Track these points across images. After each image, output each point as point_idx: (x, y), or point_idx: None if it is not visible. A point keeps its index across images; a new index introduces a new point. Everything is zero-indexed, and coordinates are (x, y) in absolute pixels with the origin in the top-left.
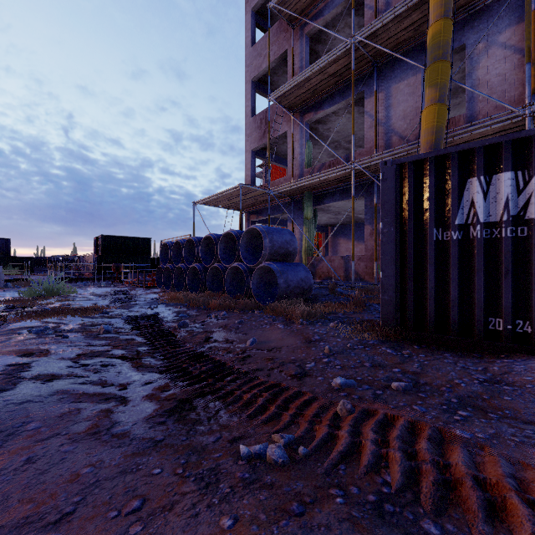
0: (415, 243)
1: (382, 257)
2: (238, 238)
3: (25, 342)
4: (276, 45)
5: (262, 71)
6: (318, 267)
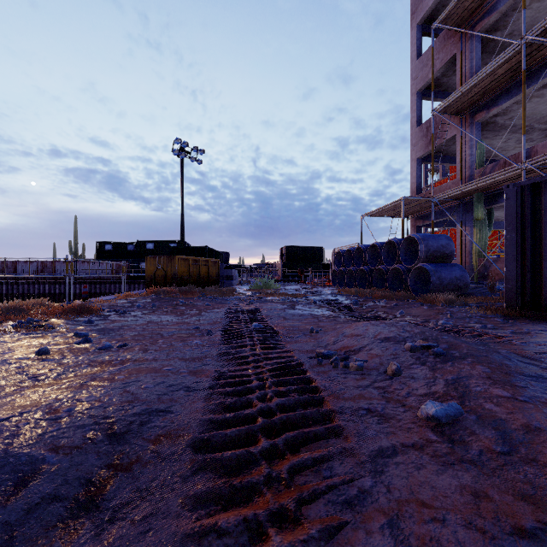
0: (532, 245)
1: (505, 256)
2: (398, 245)
3: (282, 302)
4: (443, 52)
5: (428, 81)
6: (490, 269)
